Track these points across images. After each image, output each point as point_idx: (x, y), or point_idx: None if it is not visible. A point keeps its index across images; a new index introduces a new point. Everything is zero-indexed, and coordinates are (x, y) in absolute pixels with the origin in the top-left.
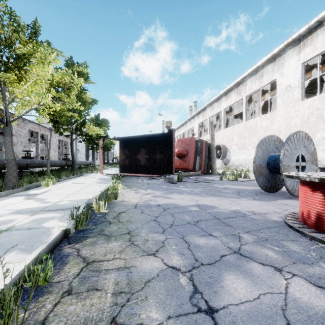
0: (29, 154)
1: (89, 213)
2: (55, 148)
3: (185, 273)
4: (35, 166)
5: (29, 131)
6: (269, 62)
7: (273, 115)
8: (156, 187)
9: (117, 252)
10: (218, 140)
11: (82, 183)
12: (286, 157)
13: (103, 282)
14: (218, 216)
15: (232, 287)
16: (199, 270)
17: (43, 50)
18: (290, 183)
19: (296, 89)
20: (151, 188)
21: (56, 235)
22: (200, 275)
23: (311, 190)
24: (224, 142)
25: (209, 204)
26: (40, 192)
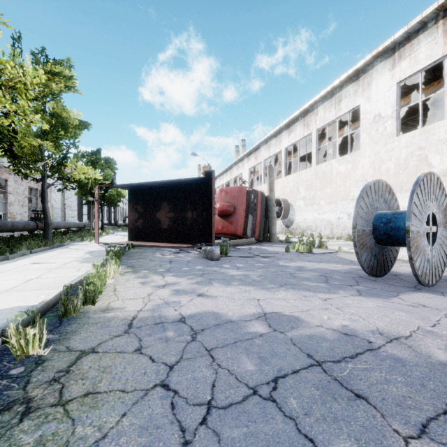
0: None
1: None
2: (22, 200)
3: None
4: None
5: None
6: (350, 81)
7: (356, 157)
8: (183, 269)
9: None
10: (277, 193)
11: (49, 263)
12: (415, 217)
13: None
14: (318, 354)
15: None
16: None
17: None
18: (419, 262)
19: (388, 120)
20: (173, 272)
21: None
22: None
23: None
24: (286, 196)
25: (286, 311)
26: None
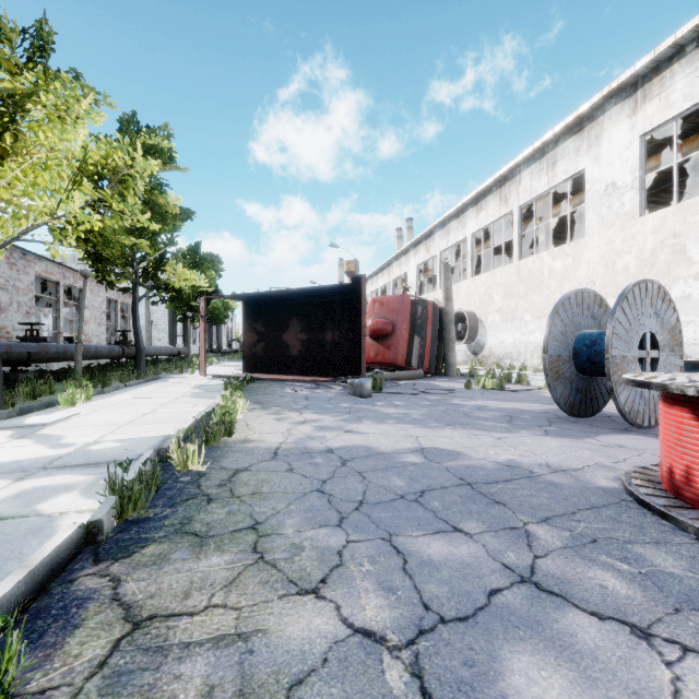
0: (36, 330)
1: (159, 475)
2: (99, 317)
3: (399, 651)
4: (49, 358)
5: (39, 280)
6: (569, 134)
7: (578, 248)
8: (324, 406)
9: (218, 587)
10: (460, 302)
11: (155, 397)
12: (619, 338)
13: (171, 690)
14: (471, 478)
15: (531, 696)
16: (435, 642)
17: (61, 89)
18: (627, 396)
19: (627, 192)
20: (312, 409)
21: (60, 541)
22: (439, 657)
23: (695, 417)
24: (473, 307)
25: (448, 447)
26: (51, 420)
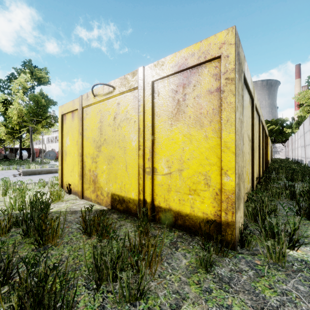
0: None
1: None
2: None
3: None
4: None
5: None
6: None
7: None
8: None
9: None
10: (53, 147)
11: None
12: None
13: None
14: None
15: None
16: None
17: None
18: None
19: None
20: None
21: None
22: None
23: None
24: (55, 148)
25: None
26: None
